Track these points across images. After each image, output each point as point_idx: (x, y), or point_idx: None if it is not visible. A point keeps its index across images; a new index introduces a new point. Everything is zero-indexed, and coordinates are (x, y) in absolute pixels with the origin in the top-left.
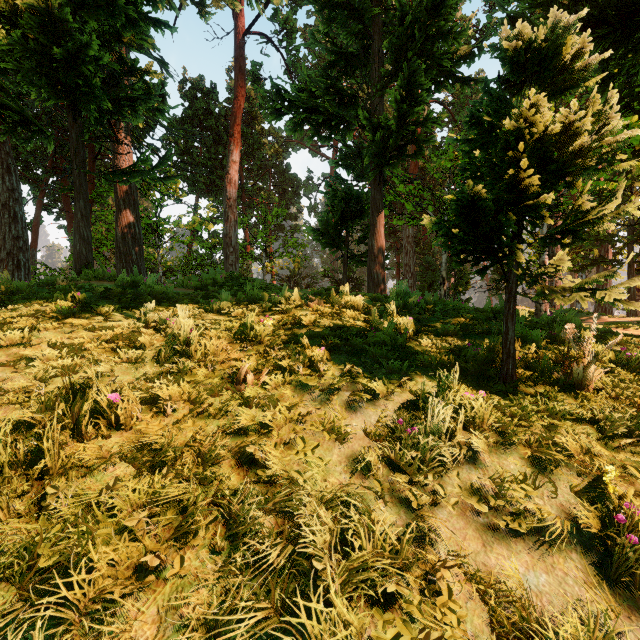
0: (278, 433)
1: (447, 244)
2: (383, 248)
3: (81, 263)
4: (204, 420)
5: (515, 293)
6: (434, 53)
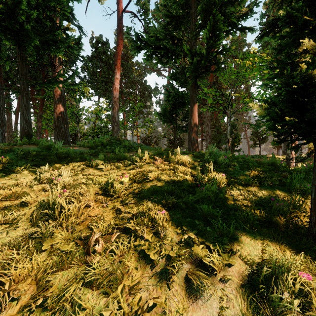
0: None
1: (270, 126)
2: (197, 123)
3: (24, 134)
4: None
5: None
6: (226, 13)
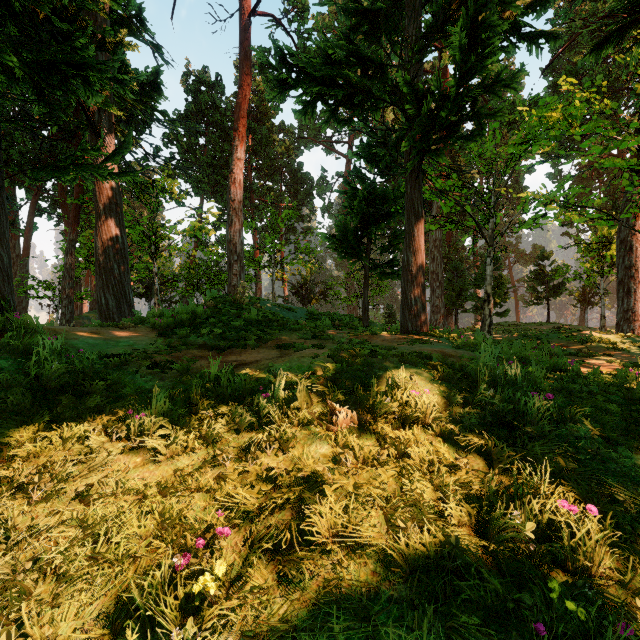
0: None
1: None
2: (423, 264)
3: None
4: None
5: None
6: None
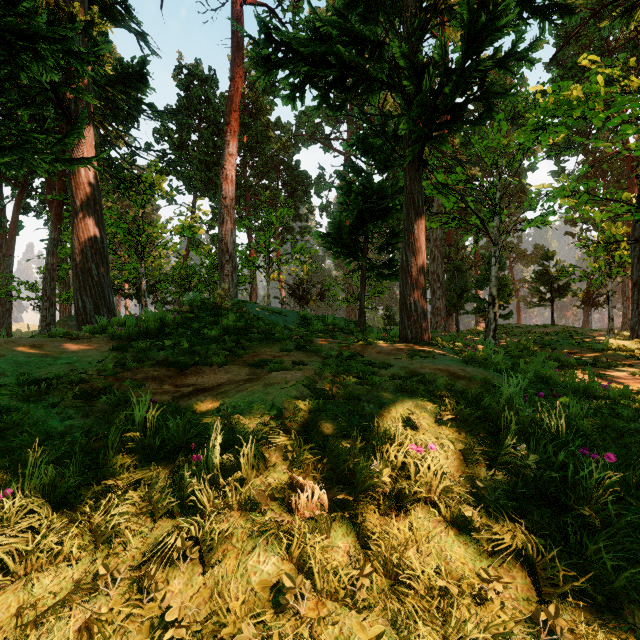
0: None
1: None
2: (424, 265)
3: None
4: None
5: None
6: None
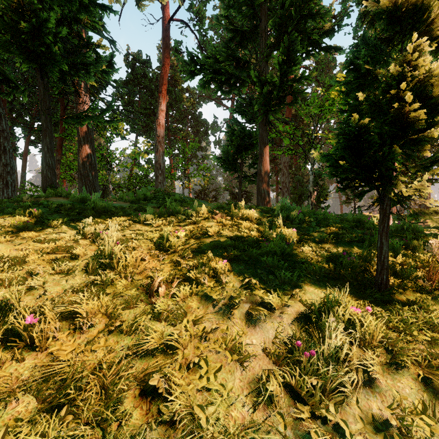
0: (183, 352)
1: (332, 173)
2: (268, 171)
3: (47, 184)
4: (114, 341)
5: (389, 214)
6: (306, 29)
